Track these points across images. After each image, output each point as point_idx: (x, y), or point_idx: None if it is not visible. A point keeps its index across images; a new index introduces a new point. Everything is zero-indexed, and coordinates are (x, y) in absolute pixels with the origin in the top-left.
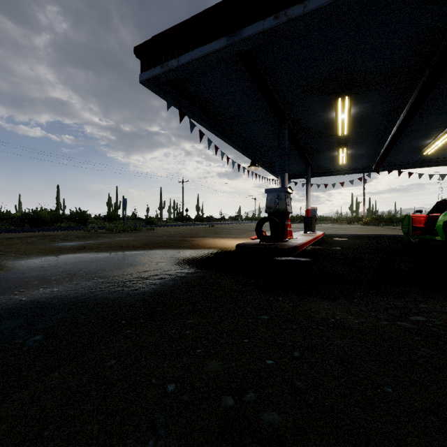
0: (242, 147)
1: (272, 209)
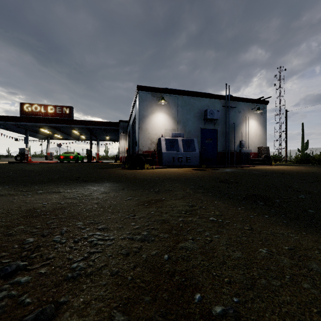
0: (14, 130)
1: (21, 153)
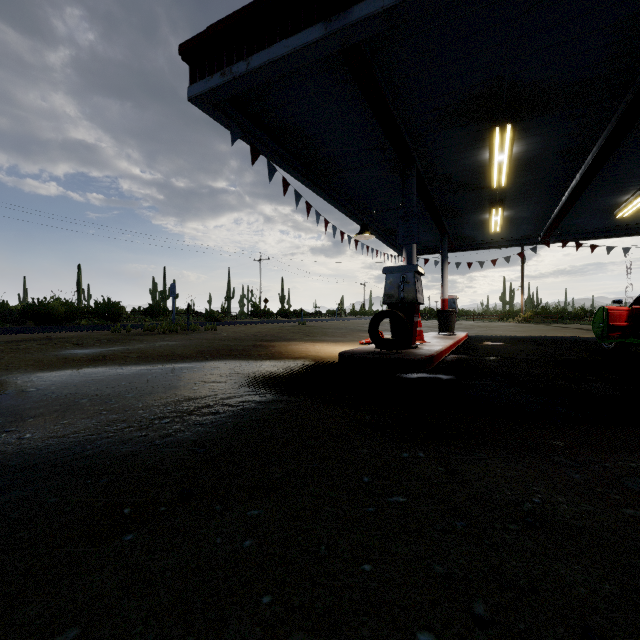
0: (346, 205)
1: (394, 298)
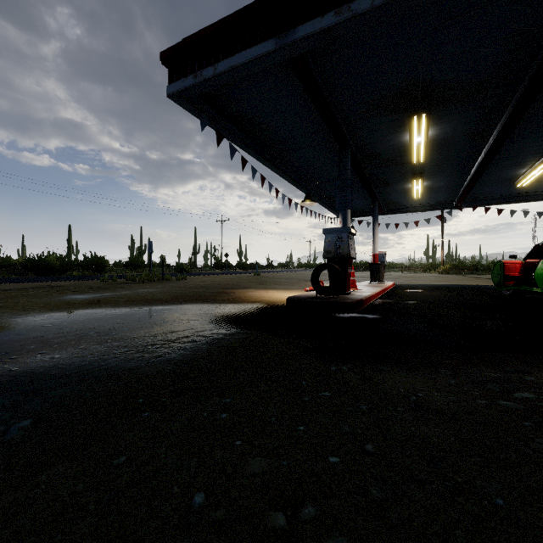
0: (294, 177)
1: (332, 253)
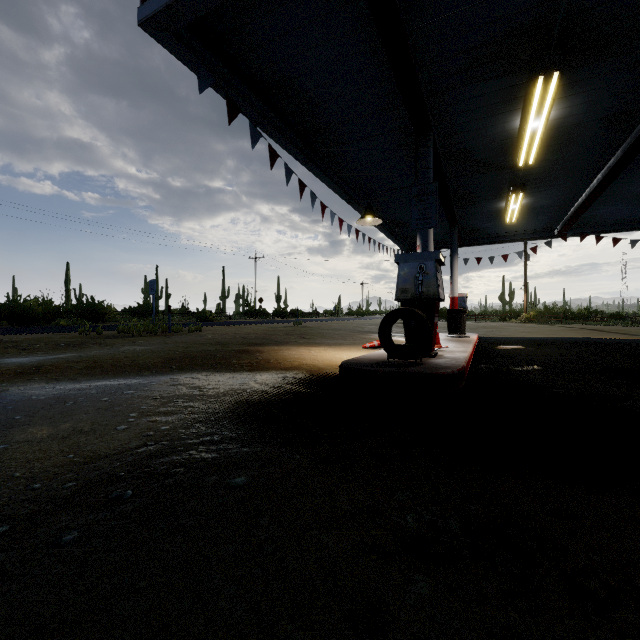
0: (347, 189)
1: (410, 293)
